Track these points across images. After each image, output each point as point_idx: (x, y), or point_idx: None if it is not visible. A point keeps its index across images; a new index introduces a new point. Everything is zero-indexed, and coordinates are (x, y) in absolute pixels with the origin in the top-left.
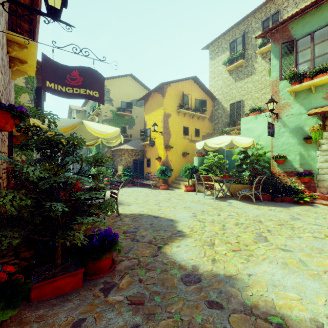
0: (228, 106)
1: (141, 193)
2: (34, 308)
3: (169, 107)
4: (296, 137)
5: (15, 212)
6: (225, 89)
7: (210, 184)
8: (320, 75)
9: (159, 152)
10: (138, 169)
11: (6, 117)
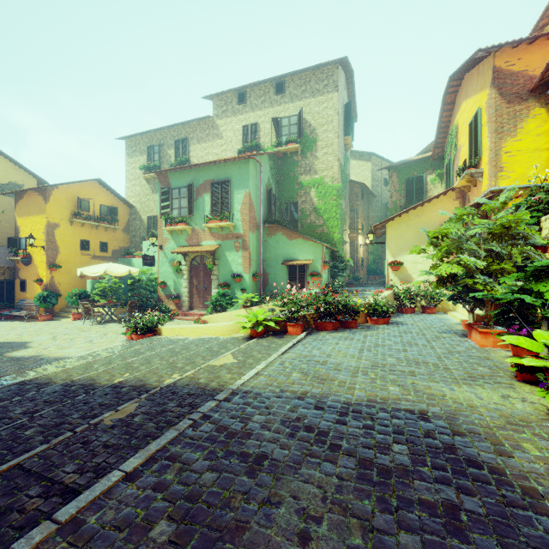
0: (146, 218)
1: (4, 328)
2: None
3: (56, 215)
4: (172, 267)
5: None
6: (143, 198)
7: (89, 310)
8: (179, 224)
9: (40, 272)
10: (4, 295)
11: None
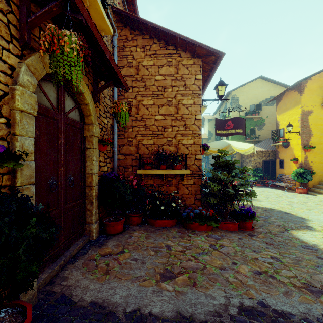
0: None
1: (272, 193)
2: (220, 230)
3: (309, 103)
4: None
5: (216, 190)
6: None
7: None
8: None
9: (295, 153)
10: (269, 170)
11: (202, 150)
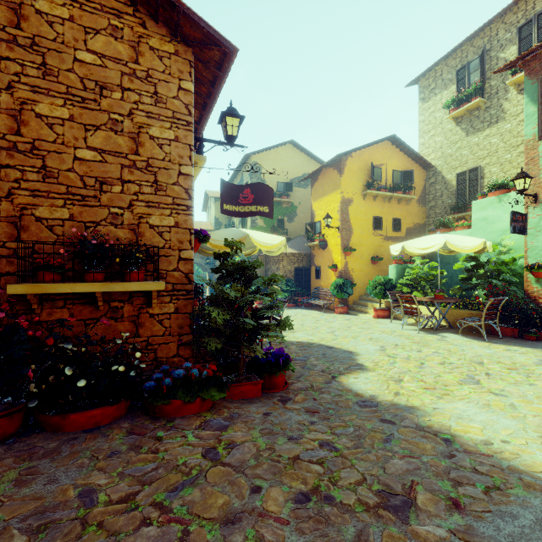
0: (454, 177)
1: (307, 317)
2: (229, 402)
3: (349, 188)
4: None
5: (222, 323)
6: (447, 150)
7: (411, 308)
8: None
9: (334, 257)
10: (302, 282)
11: (195, 242)
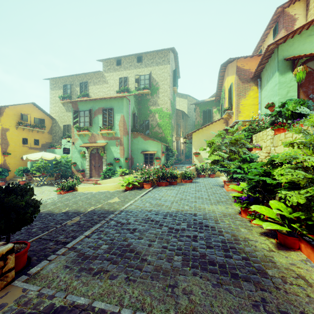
0: (62, 126)
1: None
2: None
3: (7, 123)
4: (80, 154)
5: None
6: (60, 114)
7: (31, 179)
8: (84, 131)
9: None
10: None
11: None
